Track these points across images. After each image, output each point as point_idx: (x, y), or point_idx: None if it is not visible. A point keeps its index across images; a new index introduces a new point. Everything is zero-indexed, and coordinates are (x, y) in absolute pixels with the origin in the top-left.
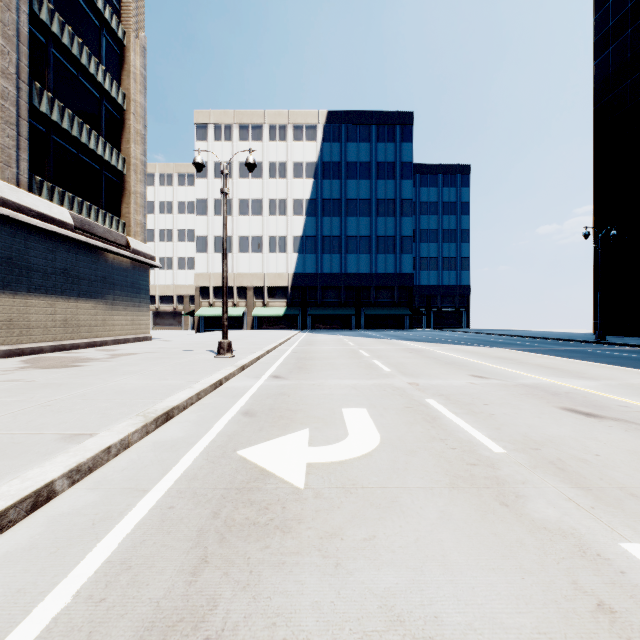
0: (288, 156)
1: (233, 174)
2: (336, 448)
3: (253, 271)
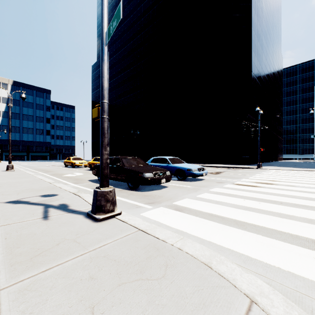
0: None
1: None
2: (25, 164)
3: None
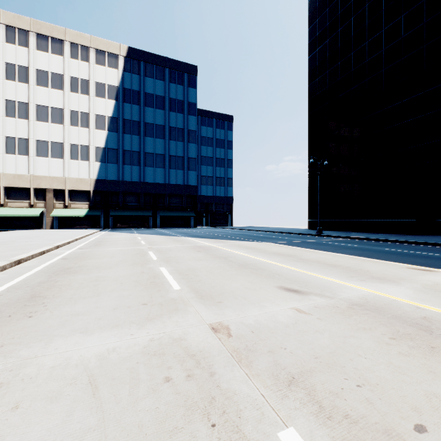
0: (90, 75)
1: (29, 79)
2: None
3: (53, 174)
